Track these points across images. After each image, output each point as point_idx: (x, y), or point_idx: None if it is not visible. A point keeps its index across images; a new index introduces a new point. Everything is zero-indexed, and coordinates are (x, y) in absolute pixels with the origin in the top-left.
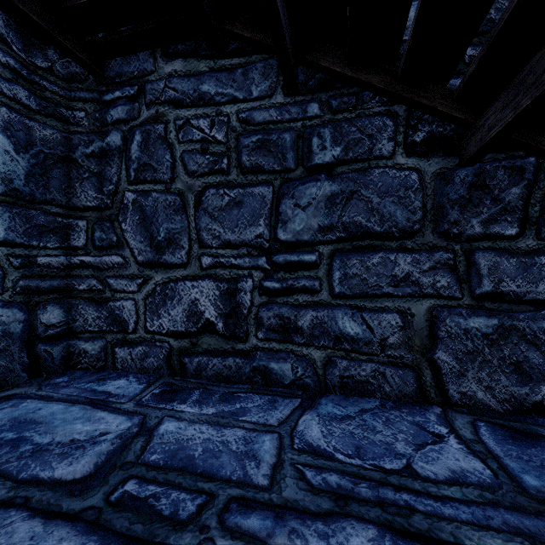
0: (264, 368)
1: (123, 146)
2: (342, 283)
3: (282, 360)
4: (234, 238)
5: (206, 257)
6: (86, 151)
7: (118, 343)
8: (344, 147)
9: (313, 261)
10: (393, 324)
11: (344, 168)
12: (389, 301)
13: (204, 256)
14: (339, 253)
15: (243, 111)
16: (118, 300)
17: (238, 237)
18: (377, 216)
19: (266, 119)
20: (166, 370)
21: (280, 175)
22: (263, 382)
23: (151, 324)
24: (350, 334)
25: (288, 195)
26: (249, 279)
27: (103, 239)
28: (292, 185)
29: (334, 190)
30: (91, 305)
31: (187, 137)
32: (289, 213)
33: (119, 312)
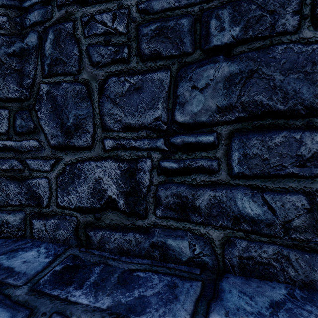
0: (162, 244)
1: (38, 45)
2: (242, 164)
3: (179, 238)
4: (134, 122)
5: (108, 140)
6: (8, 50)
7: (35, 216)
8: (243, 26)
9: (211, 141)
10: (299, 206)
11: (243, 47)
12: (294, 181)
13: (107, 139)
14: (238, 133)
15: (142, 2)
16: (35, 178)
17: (138, 120)
18: (280, 94)
19: (164, 7)
20: (74, 241)
21: (178, 60)
22: (161, 258)
23: (61, 199)
24: (250, 214)
25: (185, 78)
26: (148, 160)
27: (23, 126)
28: (189, 68)
29: (232, 70)
30: (13, 182)
31: (92, 31)
32: (187, 95)
33: (35, 188)
